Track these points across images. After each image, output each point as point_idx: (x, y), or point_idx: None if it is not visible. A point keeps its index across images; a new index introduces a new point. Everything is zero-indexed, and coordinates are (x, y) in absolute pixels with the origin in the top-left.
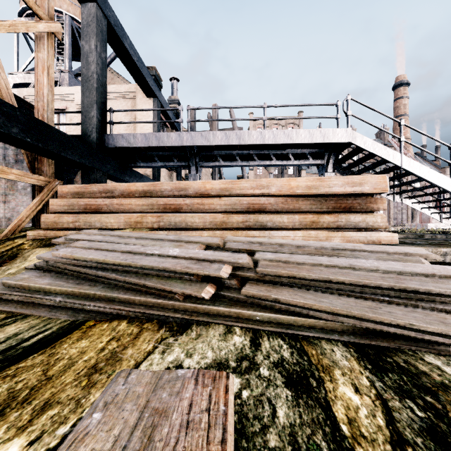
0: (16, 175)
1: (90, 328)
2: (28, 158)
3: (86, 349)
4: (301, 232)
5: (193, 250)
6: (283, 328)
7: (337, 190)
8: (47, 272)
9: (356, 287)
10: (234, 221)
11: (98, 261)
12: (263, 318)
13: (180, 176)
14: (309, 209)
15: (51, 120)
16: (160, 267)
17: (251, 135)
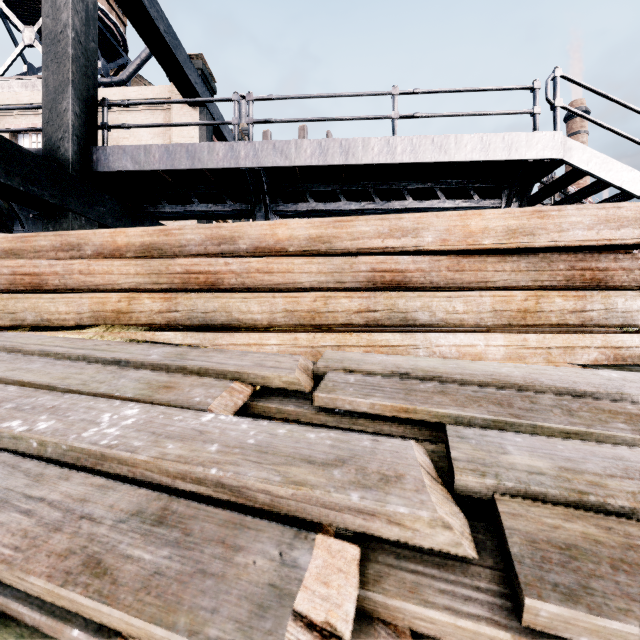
0: None
1: None
2: None
3: None
4: (502, 336)
5: (192, 415)
6: None
7: (579, 237)
8: None
9: None
10: (339, 309)
11: None
12: None
13: None
14: (510, 282)
15: None
16: None
17: (370, 147)
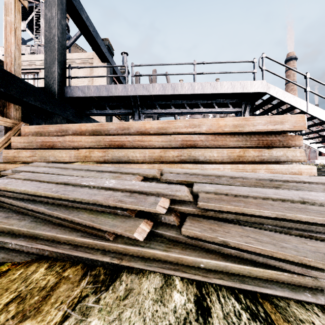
0: None
1: None
2: None
3: None
4: (229, 165)
5: (129, 181)
6: (235, 281)
7: (260, 128)
8: None
9: (320, 226)
10: (170, 155)
11: (29, 193)
12: (208, 265)
13: None
14: (235, 145)
15: (18, 73)
16: (91, 200)
17: (184, 86)
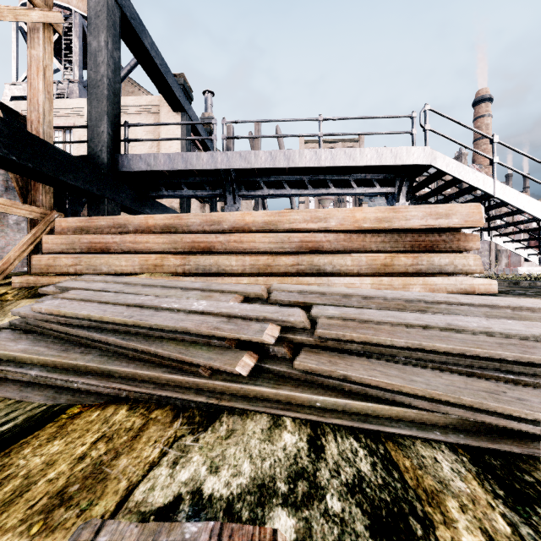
0: (1, 205)
1: (72, 418)
2: (18, 184)
3: (56, 457)
4: (369, 279)
5: (226, 303)
6: (357, 421)
7: (416, 223)
8: (25, 333)
9: (462, 358)
10: (282, 264)
11: (93, 319)
12: (326, 404)
13: (214, 210)
14: (380, 248)
15: (49, 135)
16: (178, 327)
17: (304, 155)
